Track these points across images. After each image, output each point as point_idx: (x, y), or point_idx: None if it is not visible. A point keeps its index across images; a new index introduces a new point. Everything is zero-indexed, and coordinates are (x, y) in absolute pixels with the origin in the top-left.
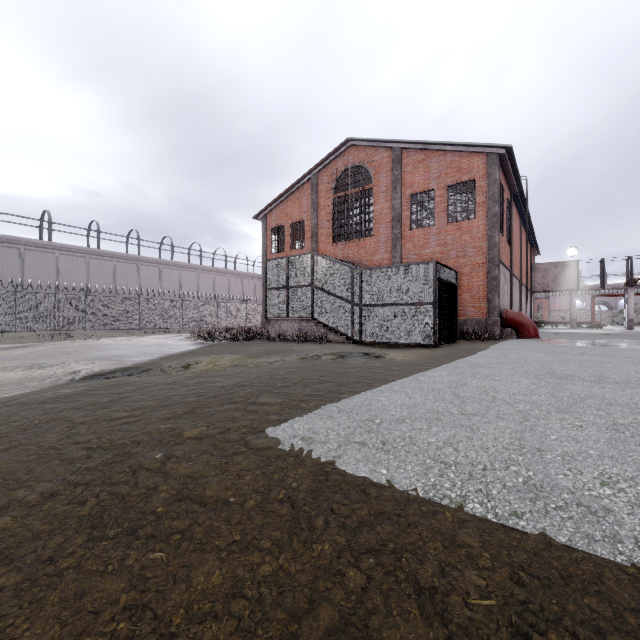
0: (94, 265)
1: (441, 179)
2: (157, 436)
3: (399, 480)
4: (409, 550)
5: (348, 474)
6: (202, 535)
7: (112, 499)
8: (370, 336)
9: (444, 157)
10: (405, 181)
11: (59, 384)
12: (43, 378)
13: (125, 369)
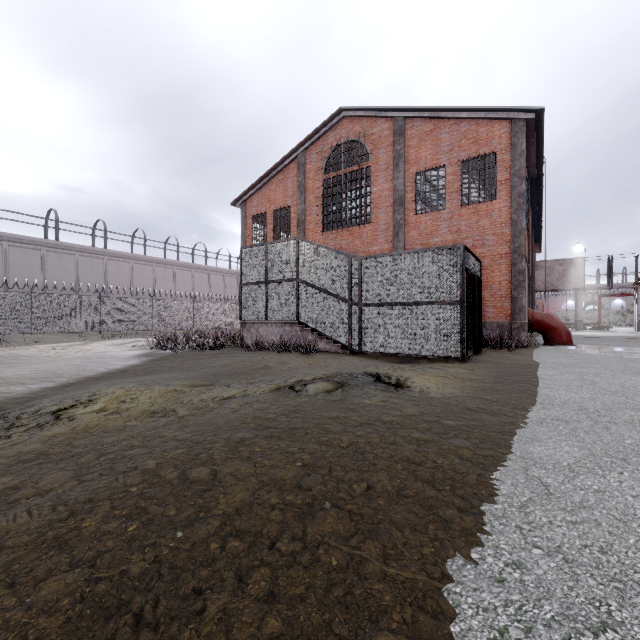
0: (51, 259)
1: (453, 153)
2: None
3: None
4: None
5: None
6: None
7: None
8: (373, 345)
9: (457, 126)
10: (409, 157)
11: None
12: None
13: None
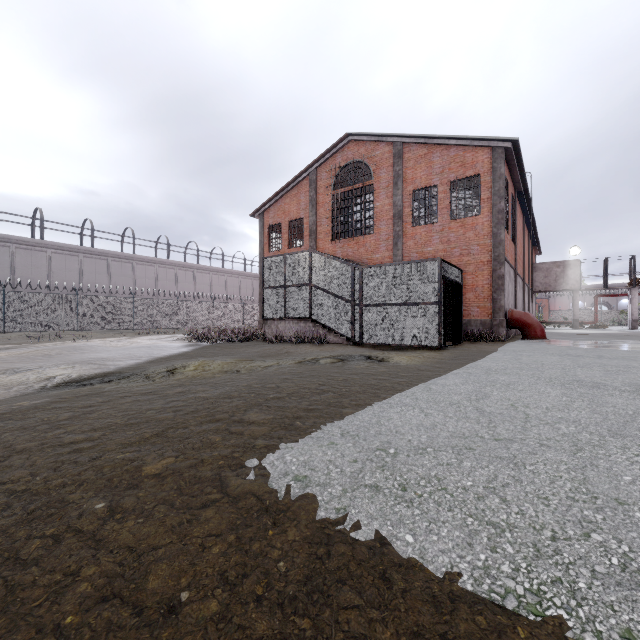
0: (88, 264)
1: (444, 174)
2: (108, 473)
3: (433, 556)
4: None
5: (358, 542)
6: None
7: (4, 596)
8: (371, 337)
9: (447, 151)
10: (407, 177)
11: (26, 393)
12: (11, 385)
13: (106, 374)
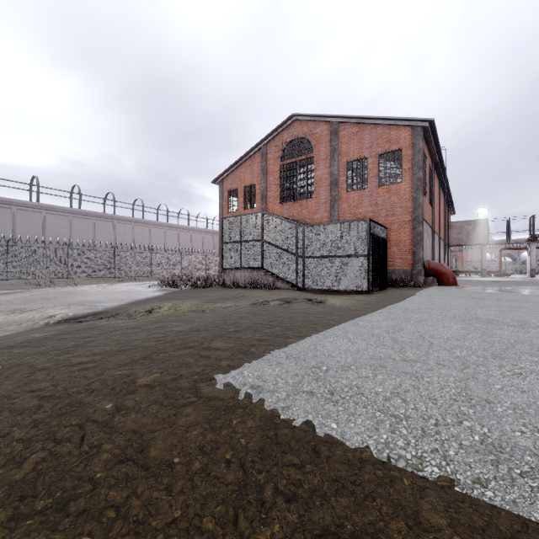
0: (76, 223)
1: (373, 148)
2: (111, 384)
3: (350, 436)
4: (370, 533)
5: (297, 428)
6: (139, 510)
7: (51, 460)
8: (312, 284)
9: (375, 130)
10: (342, 150)
11: (34, 328)
12: (21, 322)
13: (96, 313)
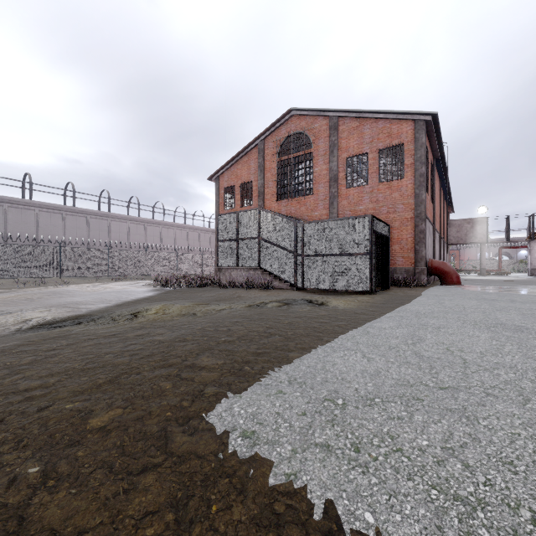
0: (70, 220)
1: (373, 143)
2: (52, 426)
3: None
4: None
5: (312, 522)
6: None
7: None
8: (311, 283)
9: (376, 124)
10: (341, 146)
11: (2, 335)
12: None
13: (77, 317)
